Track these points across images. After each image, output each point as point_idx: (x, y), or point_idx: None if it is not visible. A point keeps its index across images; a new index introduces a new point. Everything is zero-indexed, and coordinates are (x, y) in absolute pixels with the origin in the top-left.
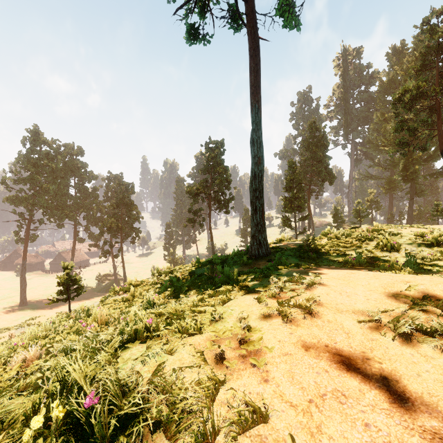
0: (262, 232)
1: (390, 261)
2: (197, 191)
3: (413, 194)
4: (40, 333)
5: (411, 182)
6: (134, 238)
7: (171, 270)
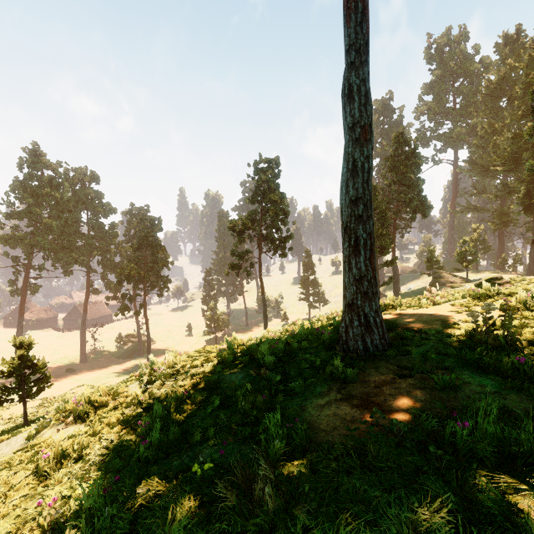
0: (372, 298)
1: None
2: (243, 226)
3: None
4: None
5: None
6: (161, 289)
7: (175, 372)
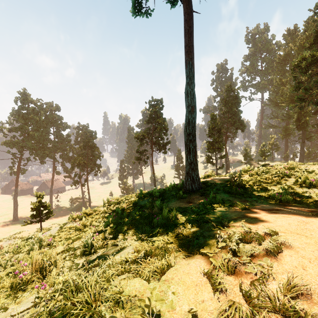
0: (195, 170)
1: (312, 197)
2: (143, 136)
3: (304, 138)
4: None
5: (303, 130)
6: (96, 171)
7: (118, 201)
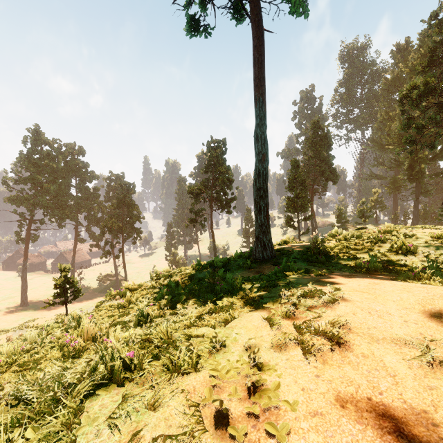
0: (267, 234)
1: (407, 265)
2: (199, 191)
3: (419, 193)
4: (24, 346)
5: (416, 181)
6: (135, 238)
7: (170, 274)
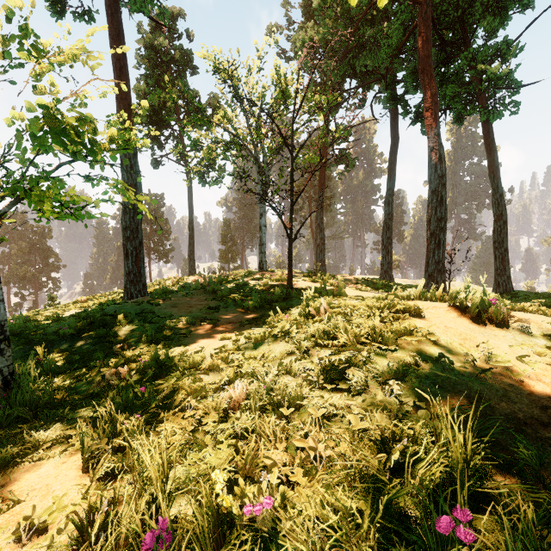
0: (194, 270)
1: None
2: None
3: None
4: None
5: None
6: (53, 289)
7: None
